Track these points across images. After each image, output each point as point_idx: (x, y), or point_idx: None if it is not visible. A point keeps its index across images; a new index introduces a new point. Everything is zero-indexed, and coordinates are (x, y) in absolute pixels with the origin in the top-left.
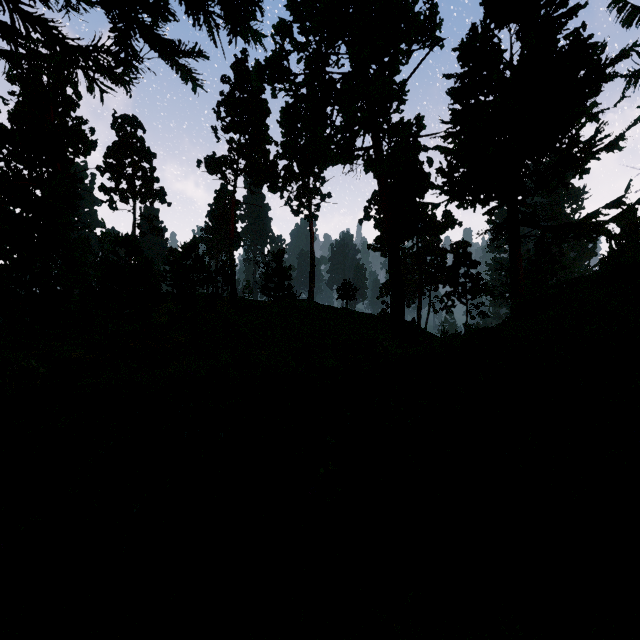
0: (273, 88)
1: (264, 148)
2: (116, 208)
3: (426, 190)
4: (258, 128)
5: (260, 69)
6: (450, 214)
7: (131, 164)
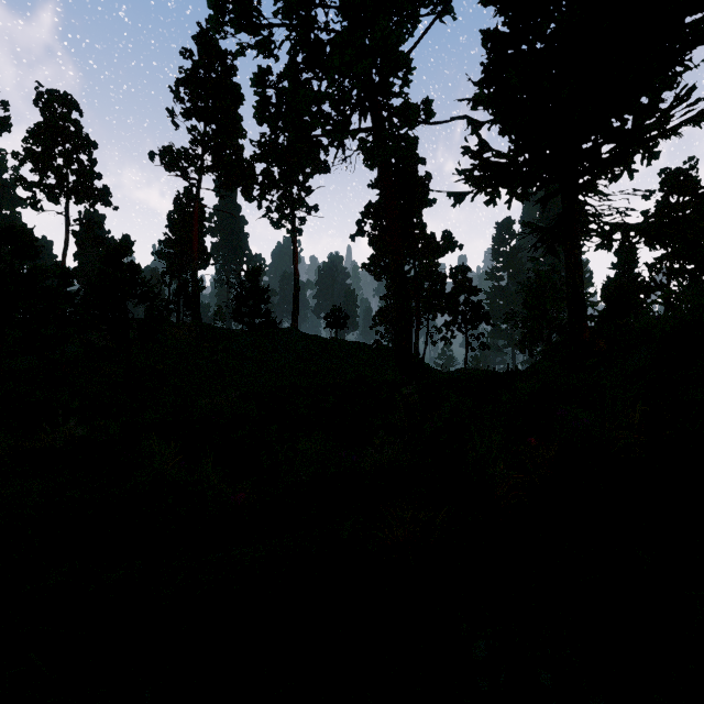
0: (240, 43)
1: (236, 143)
2: (41, 208)
3: (427, 204)
4: (229, 119)
5: (219, 4)
6: (450, 235)
7: (62, 153)
